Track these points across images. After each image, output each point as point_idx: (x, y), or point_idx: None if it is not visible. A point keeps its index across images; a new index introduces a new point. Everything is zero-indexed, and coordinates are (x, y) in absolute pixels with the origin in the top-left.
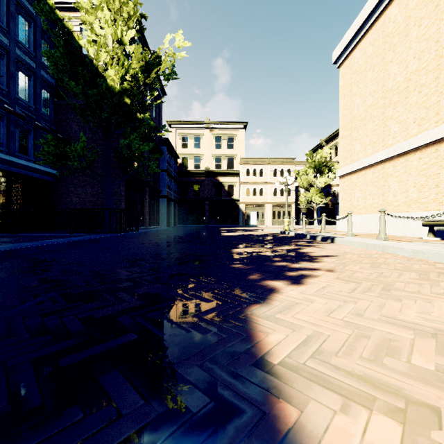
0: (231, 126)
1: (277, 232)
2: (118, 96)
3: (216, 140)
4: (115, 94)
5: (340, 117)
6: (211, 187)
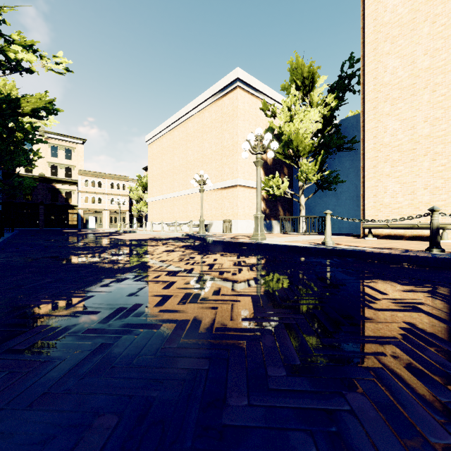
0: (69, 139)
1: (114, 231)
2: None
3: (52, 149)
4: None
5: (149, 172)
6: (46, 192)
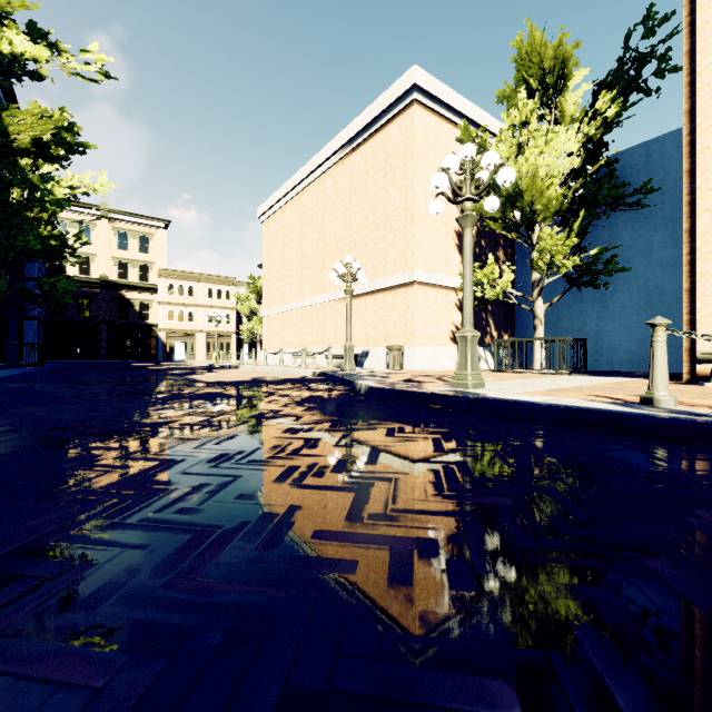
0: (145, 222)
1: (206, 365)
2: (44, 239)
3: (119, 237)
4: (41, 237)
5: (263, 267)
6: (110, 305)
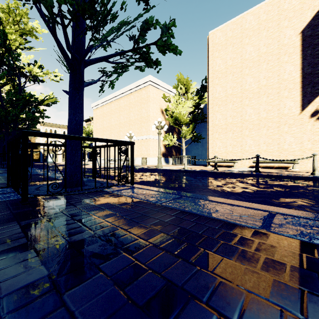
0: None
1: None
2: None
3: None
4: None
5: (94, 126)
6: None
